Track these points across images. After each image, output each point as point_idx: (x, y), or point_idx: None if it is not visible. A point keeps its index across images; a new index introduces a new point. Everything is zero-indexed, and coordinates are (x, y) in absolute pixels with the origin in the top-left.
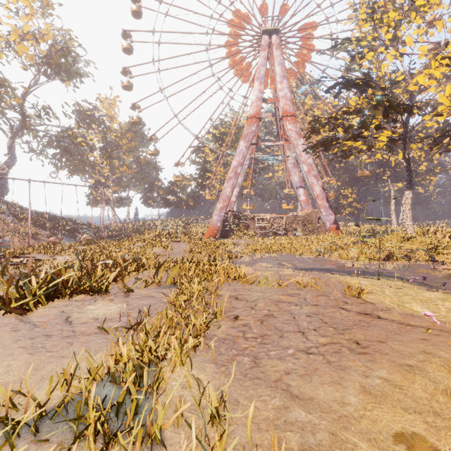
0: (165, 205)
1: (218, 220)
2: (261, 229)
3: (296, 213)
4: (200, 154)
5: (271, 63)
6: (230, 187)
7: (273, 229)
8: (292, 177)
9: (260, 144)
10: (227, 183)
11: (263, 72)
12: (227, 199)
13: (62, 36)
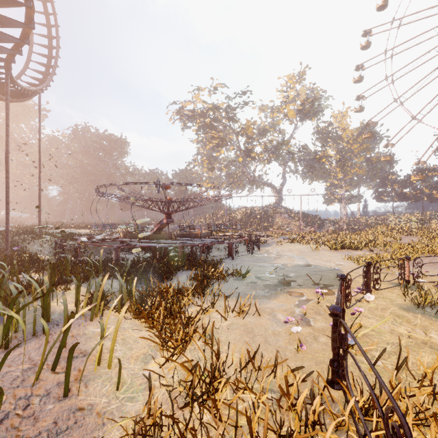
0: (401, 200)
1: None
2: None
3: None
4: None
5: None
6: None
7: None
8: None
9: None
10: None
11: None
12: None
13: (312, 93)
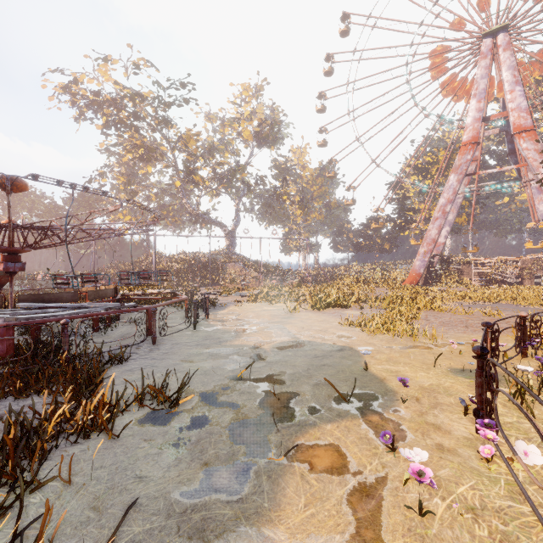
0: (357, 250)
1: (420, 265)
2: (480, 276)
3: (538, 255)
4: (398, 191)
5: (498, 65)
6: (436, 229)
7: (499, 276)
8: (535, 207)
9: (478, 173)
10: (432, 224)
11: (484, 86)
12: (432, 243)
13: (271, 112)
